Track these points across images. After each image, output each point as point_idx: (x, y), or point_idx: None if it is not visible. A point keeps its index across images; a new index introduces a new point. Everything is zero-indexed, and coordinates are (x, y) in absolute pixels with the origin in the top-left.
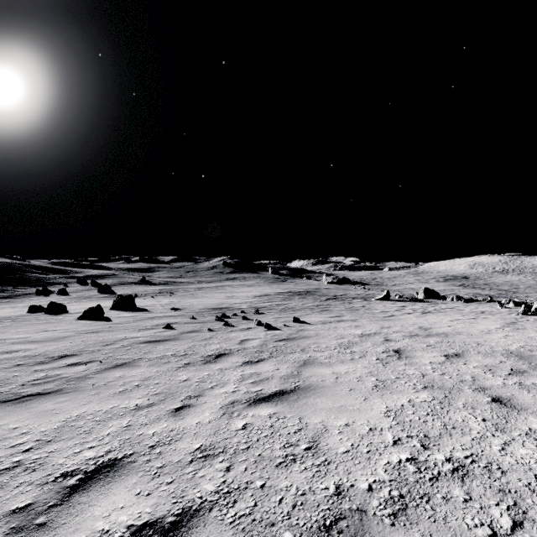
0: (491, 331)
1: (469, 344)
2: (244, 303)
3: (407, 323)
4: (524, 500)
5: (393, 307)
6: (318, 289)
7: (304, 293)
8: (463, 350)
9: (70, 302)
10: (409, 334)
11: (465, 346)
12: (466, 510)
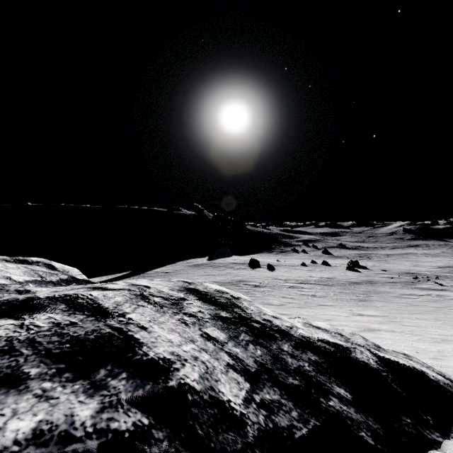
0: None
1: None
2: (428, 271)
3: None
4: None
5: None
6: None
7: None
8: None
9: (316, 258)
10: None
11: None
12: None
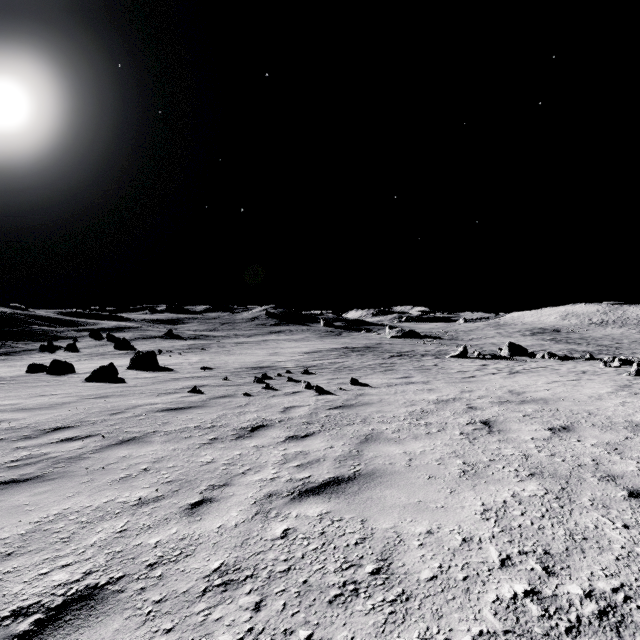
0: (602, 397)
1: (578, 413)
2: (290, 361)
3: (493, 386)
4: None
5: (472, 366)
6: (380, 345)
7: (364, 349)
8: (572, 421)
9: (80, 360)
10: (498, 400)
11: (573, 416)
12: None
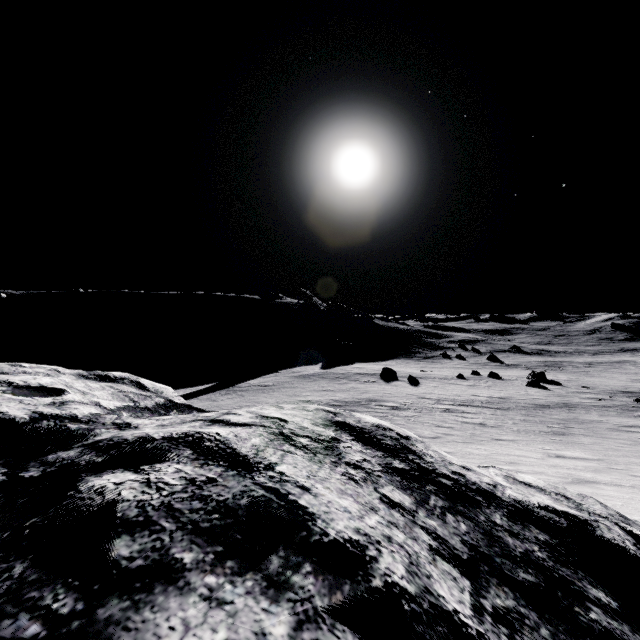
0: None
1: None
2: None
3: None
4: None
5: None
6: None
7: None
8: None
9: (479, 368)
10: None
11: None
12: None
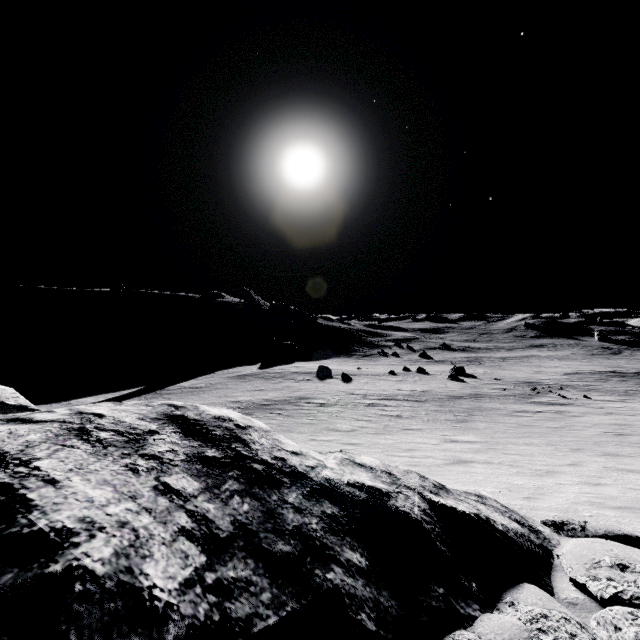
0: None
1: None
2: (551, 380)
3: None
4: (590, 419)
5: None
6: None
7: (632, 375)
8: None
9: (411, 364)
10: None
11: None
12: (580, 418)
